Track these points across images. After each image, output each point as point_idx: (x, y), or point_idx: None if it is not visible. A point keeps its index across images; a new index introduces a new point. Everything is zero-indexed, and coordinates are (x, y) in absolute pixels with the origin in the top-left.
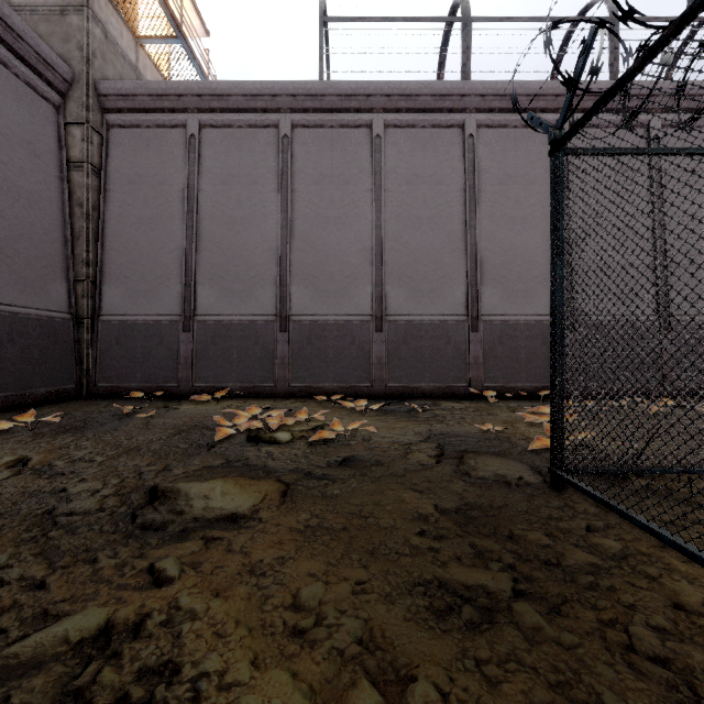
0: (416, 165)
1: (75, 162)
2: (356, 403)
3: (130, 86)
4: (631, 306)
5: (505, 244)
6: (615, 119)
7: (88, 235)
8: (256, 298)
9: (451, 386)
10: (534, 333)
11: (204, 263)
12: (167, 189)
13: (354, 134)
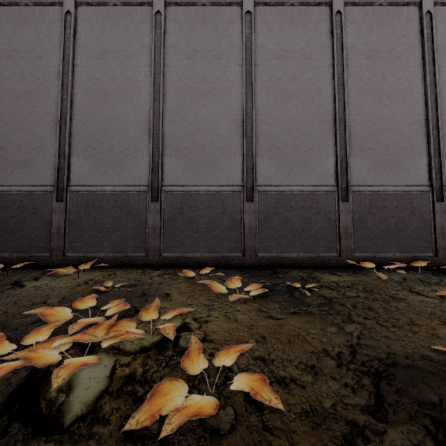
0: (285, 41)
1: None
2: (228, 282)
3: None
4: None
5: (372, 117)
6: None
7: None
8: (129, 169)
9: (321, 256)
10: (402, 203)
11: (78, 135)
12: (44, 64)
13: (225, 12)
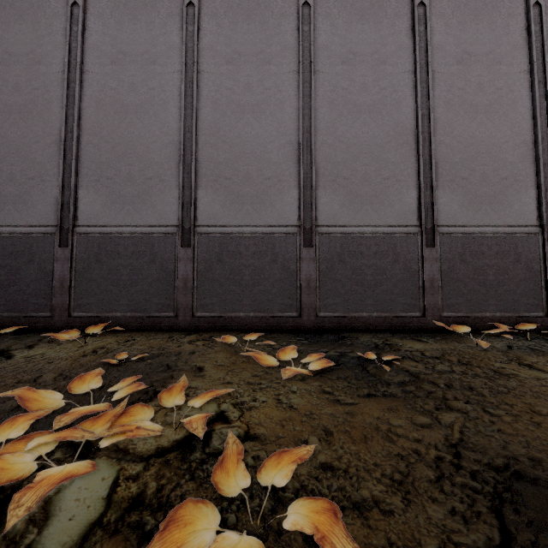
0: (353, 41)
1: None
2: (281, 352)
3: None
4: None
5: (465, 138)
6: None
7: None
8: (153, 205)
9: (400, 316)
10: (504, 249)
11: (87, 161)
12: (44, 70)
13: (276, 3)
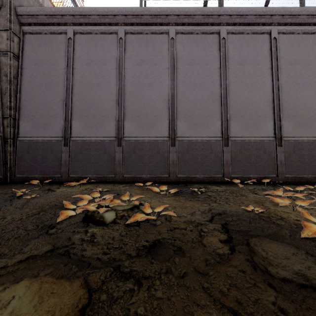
0: (193, 54)
1: (3, 51)
2: (160, 188)
3: (34, 10)
4: (313, 132)
5: (242, 98)
6: (303, 29)
7: (10, 92)
8: (105, 128)
9: (213, 176)
10: (259, 147)
11: (76, 108)
12: (56, 68)
13: (159, 37)
